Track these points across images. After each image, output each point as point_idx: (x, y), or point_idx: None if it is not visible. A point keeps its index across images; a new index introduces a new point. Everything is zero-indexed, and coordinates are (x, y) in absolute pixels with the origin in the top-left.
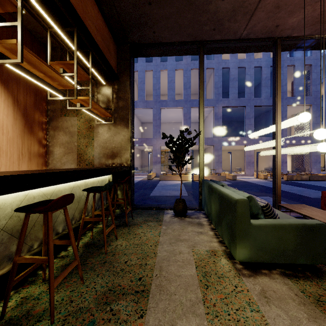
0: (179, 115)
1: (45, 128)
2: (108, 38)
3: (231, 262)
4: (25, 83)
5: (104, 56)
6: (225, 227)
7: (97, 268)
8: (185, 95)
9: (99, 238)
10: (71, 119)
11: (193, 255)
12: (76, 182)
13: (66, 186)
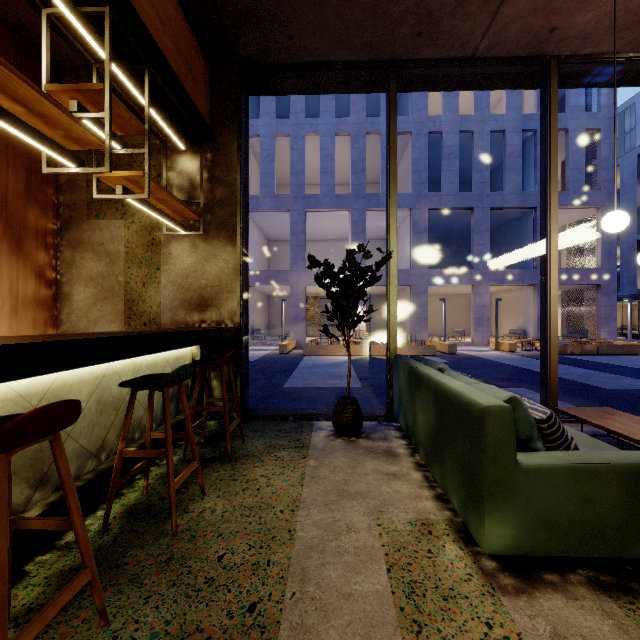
0: (343, 225)
1: (52, 243)
2: (189, 48)
3: (469, 551)
4: (3, 142)
5: (180, 83)
6: (454, 469)
7: (148, 577)
8: (355, 185)
9: (162, 492)
10: (110, 225)
11: (381, 535)
12: (110, 364)
13: (85, 373)
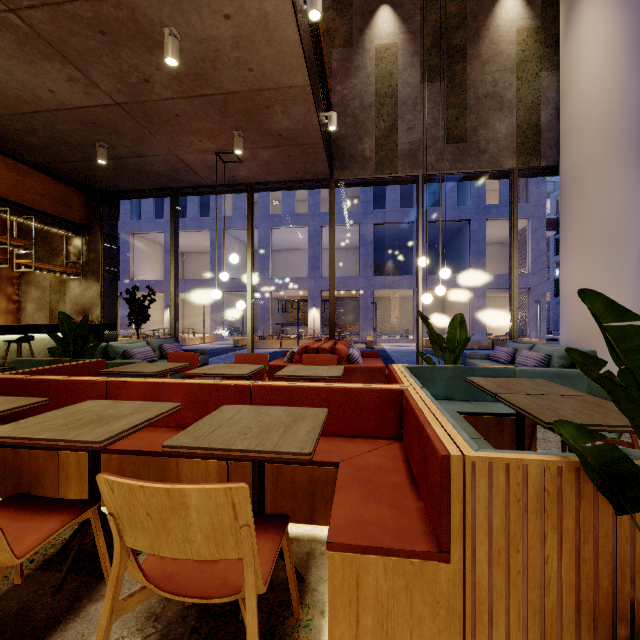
0: None
1: (16, 282)
2: (67, 195)
3: None
4: None
5: (56, 216)
6: None
7: None
8: (312, 205)
9: None
10: (43, 273)
11: None
12: (13, 337)
13: None
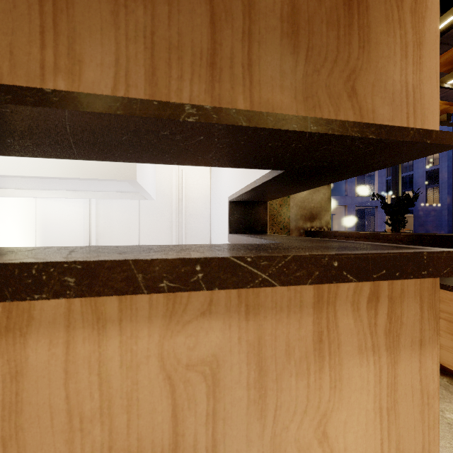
0: None
1: None
2: None
3: None
4: None
5: None
6: None
7: None
8: None
9: None
10: None
11: None
12: None
13: None
